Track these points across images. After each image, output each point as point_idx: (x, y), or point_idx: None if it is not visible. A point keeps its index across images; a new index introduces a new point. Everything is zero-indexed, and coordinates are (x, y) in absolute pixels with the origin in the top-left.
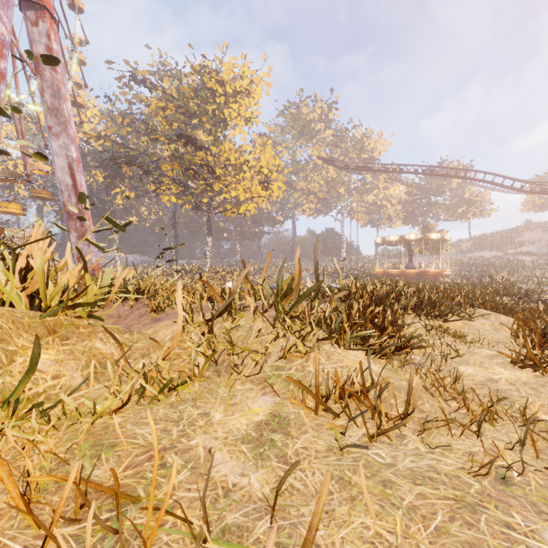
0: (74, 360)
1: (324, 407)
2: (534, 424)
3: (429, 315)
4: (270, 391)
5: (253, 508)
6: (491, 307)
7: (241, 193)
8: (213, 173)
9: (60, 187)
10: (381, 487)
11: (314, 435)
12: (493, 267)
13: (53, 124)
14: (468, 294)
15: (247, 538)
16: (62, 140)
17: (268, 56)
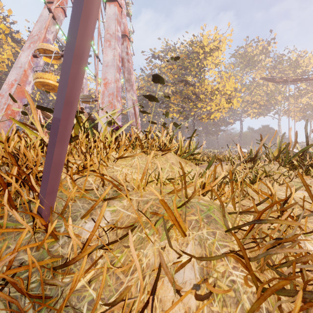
0: None
1: None
2: None
3: None
4: (300, 190)
5: None
6: None
7: (213, 107)
8: (199, 98)
9: (129, 114)
10: None
11: None
12: None
13: (127, 86)
14: None
15: None
16: (130, 93)
17: (231, 24)
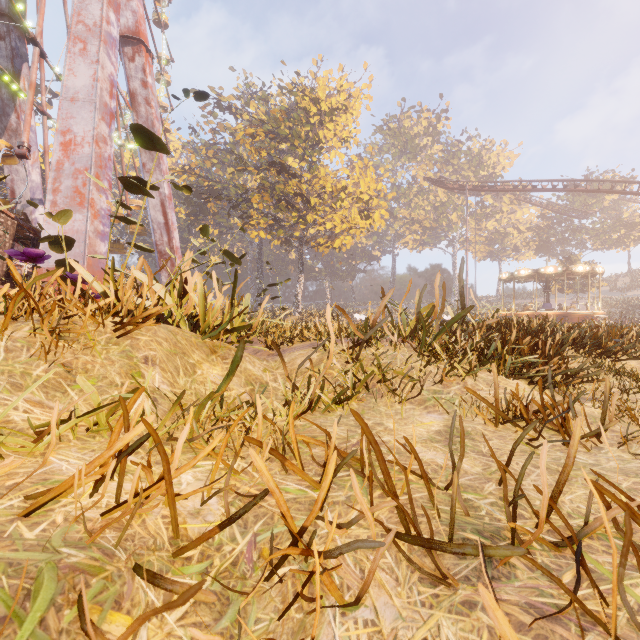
0: (236, 378)
1: (506, 419)
2: None
3: (592, 354)
4: (434, 411)
5: (473, 477)
6: None
7: (338, 224)
8: (308, 203)
9: (152, 225)
10: (593, 476)
11: (501, 442)
12: None
13: (147, 161)
14: None
15: (480, 491)
16: (155, 177)
17: (369, 65)
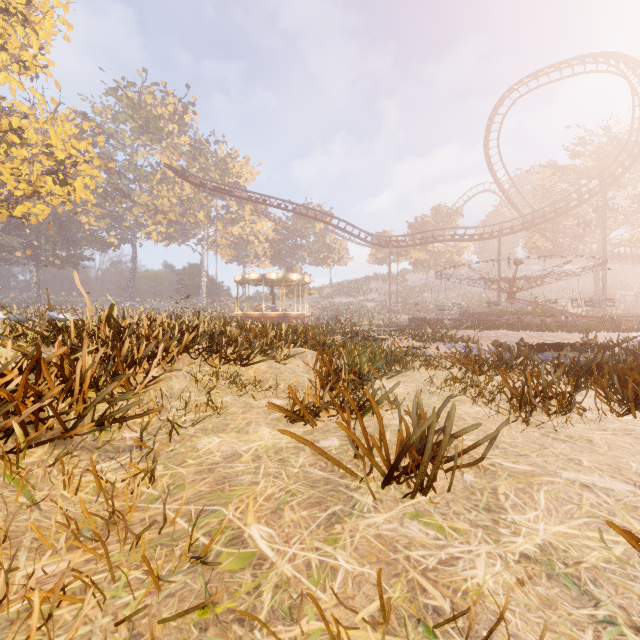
0: None
1: None
2: (104, 639)
3: (228, 358)
4: None
5: None
6: (313, 345)
7: (9, 180)
8: None
9: None
10: None
11: None
12: (347, 312)
13: None
14: (290, 330)
15: None
16: None
17: None
